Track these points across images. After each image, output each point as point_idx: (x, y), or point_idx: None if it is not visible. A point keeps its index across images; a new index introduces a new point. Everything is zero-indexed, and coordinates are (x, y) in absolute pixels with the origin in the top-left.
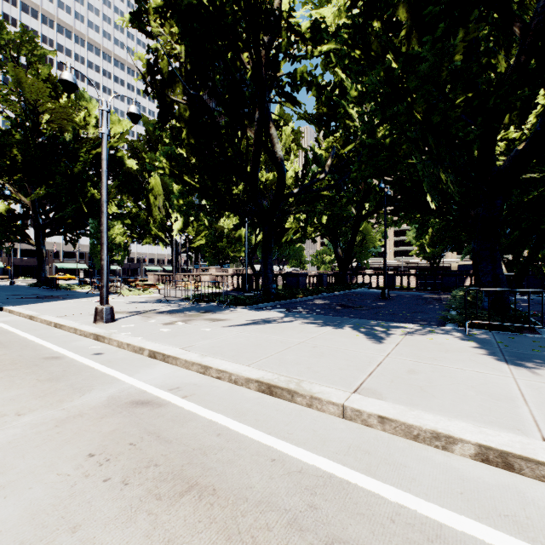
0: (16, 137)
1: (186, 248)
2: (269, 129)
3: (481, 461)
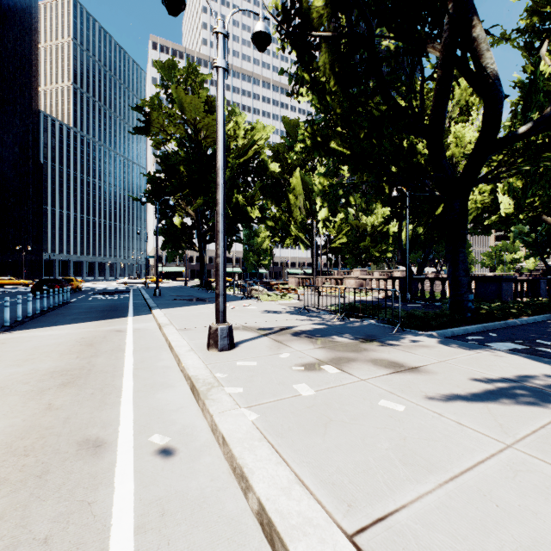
0: (182, 155)
1: (326, 249)
2: (470, 29)
3: None
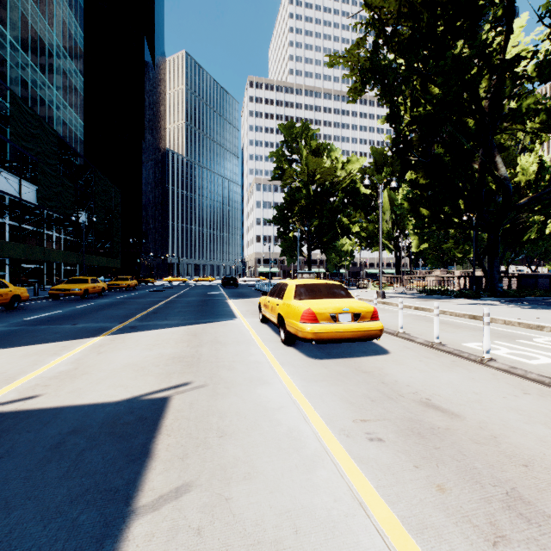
0: (304, 193)
1: (408, 252)
2: (493, 158)
3: None
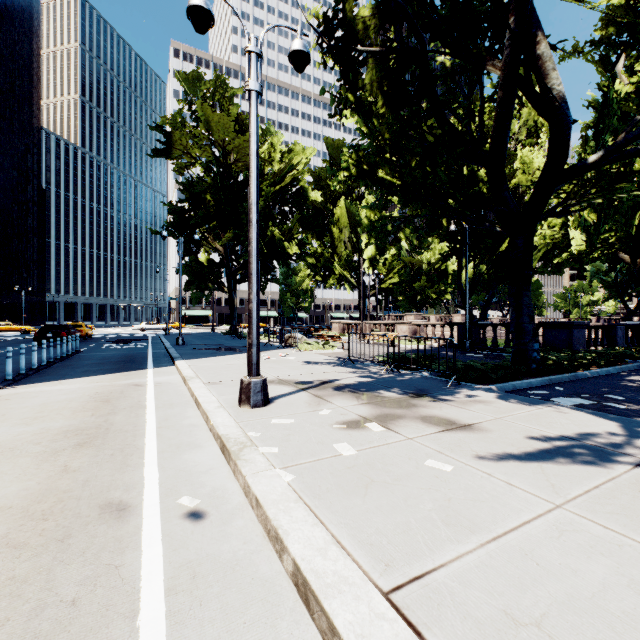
0: (208, 182)
1: (375, 290)
2: (535, 46)
3: None
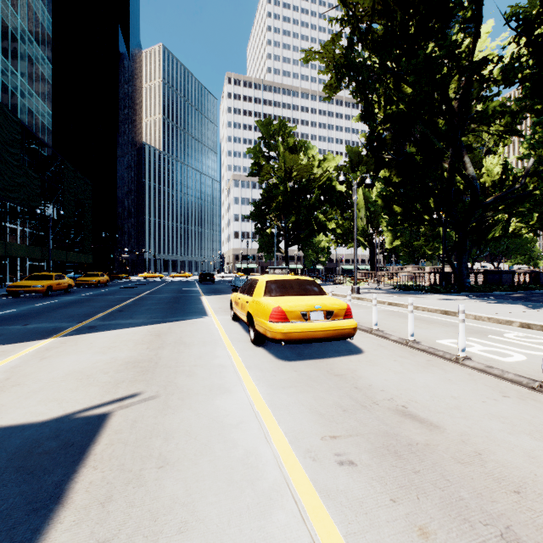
0: (281, 189)
1: (382, 249)
2: (462, 157)
3: (521, 327)
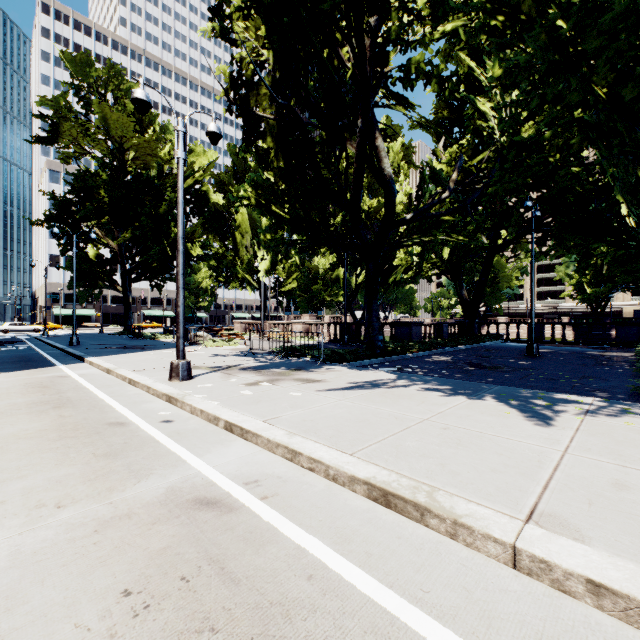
0: (103, 178)
1: (275, 292)
2: (375, 140)
3: None
